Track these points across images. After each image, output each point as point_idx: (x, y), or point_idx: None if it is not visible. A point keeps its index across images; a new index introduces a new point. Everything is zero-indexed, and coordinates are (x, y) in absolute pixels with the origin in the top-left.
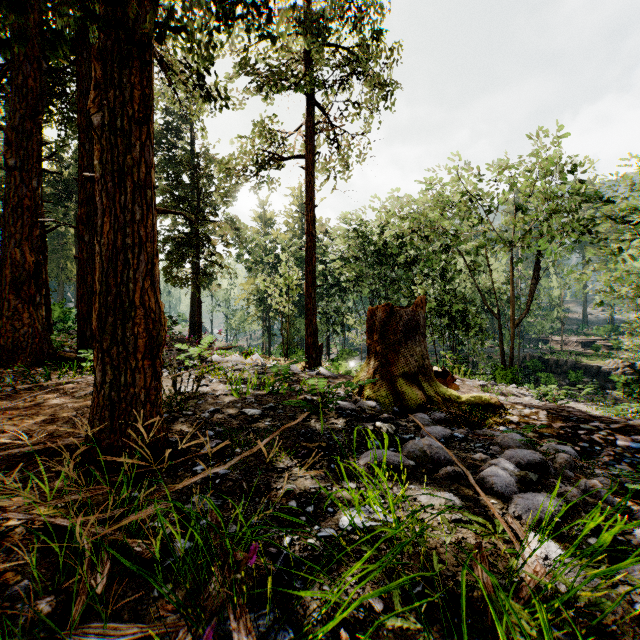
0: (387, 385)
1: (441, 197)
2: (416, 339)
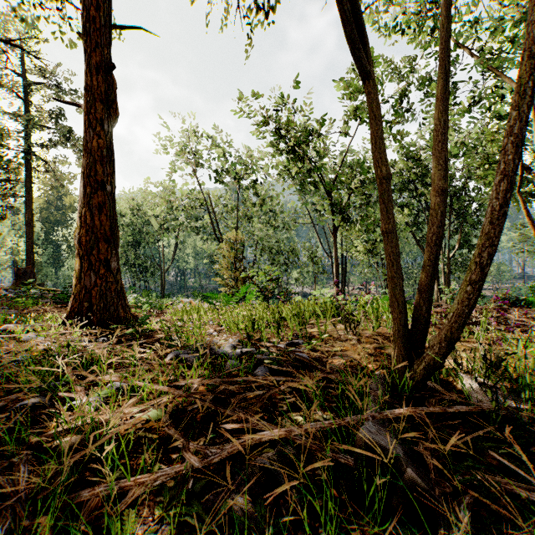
0: (17, 285)
1: (129, 205)
2: (29, 275)
